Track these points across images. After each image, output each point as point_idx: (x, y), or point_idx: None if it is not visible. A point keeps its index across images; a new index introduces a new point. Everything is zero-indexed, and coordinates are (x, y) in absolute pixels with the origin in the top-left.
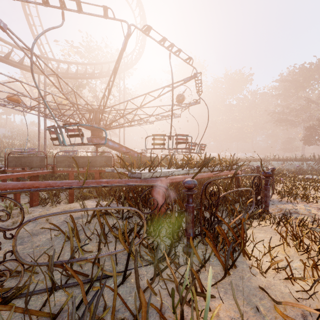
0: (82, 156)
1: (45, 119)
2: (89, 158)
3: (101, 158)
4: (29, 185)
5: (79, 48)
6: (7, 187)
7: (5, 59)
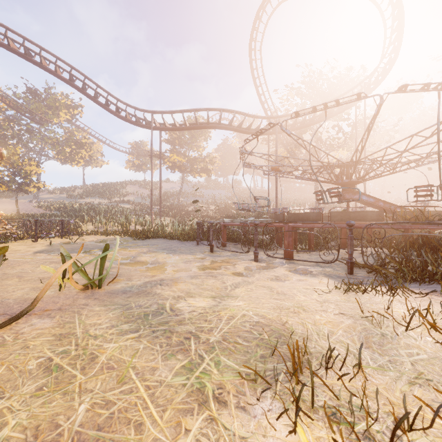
0: (353, 211)
1: (276, 178)
2: (359, 213)
3: (372, 212)
4: (355, 226)
5: (300, 88)
6: (344, 227)
7: (247, 130)
